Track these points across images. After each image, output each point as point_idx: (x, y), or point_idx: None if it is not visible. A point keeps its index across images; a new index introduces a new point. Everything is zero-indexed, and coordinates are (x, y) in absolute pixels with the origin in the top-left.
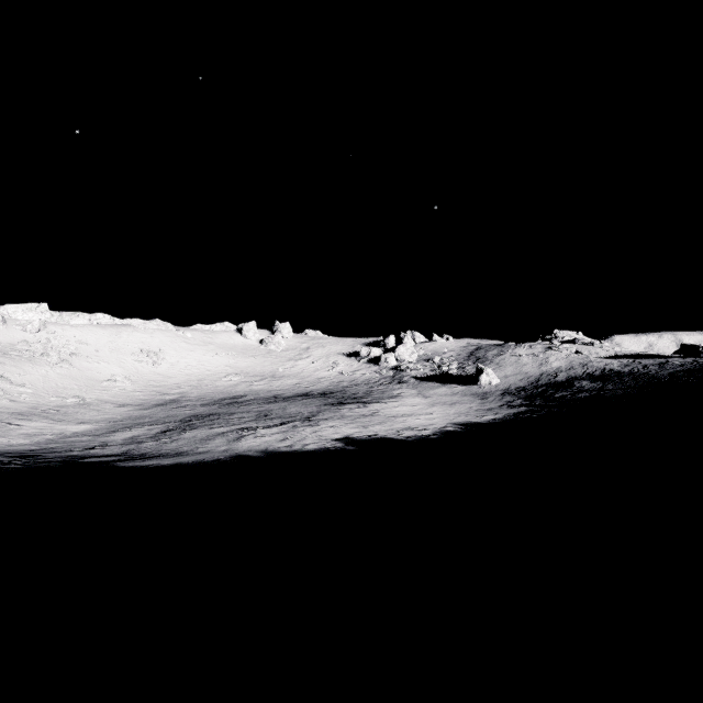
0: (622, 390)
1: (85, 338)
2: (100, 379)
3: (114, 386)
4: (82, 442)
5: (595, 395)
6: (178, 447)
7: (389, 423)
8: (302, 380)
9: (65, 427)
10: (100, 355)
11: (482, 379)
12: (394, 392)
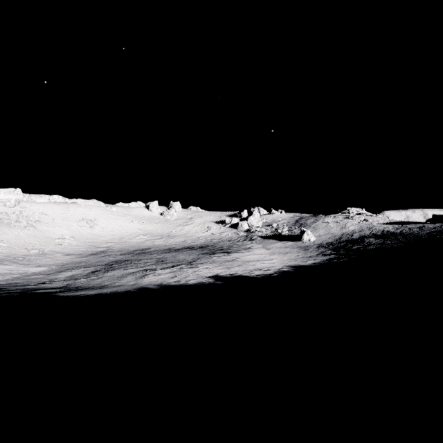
0: (397, 244)
1: (45, 211)
2: (54, 237)
3: (64, 242)
4: (37, 279)
5: (380, 247)
6: (101, 282)
7: (244, 266)
8: (187, 238)
9: (27, 269)
10: (55, 222)
11: (304, 237)
12: (247, 246)
